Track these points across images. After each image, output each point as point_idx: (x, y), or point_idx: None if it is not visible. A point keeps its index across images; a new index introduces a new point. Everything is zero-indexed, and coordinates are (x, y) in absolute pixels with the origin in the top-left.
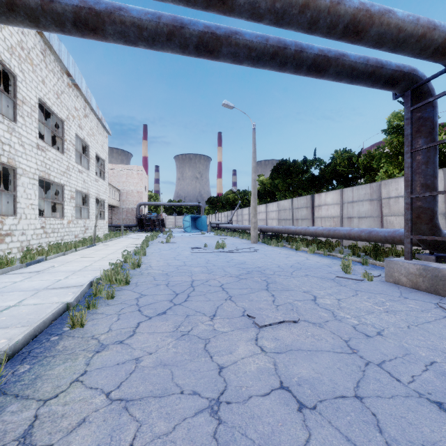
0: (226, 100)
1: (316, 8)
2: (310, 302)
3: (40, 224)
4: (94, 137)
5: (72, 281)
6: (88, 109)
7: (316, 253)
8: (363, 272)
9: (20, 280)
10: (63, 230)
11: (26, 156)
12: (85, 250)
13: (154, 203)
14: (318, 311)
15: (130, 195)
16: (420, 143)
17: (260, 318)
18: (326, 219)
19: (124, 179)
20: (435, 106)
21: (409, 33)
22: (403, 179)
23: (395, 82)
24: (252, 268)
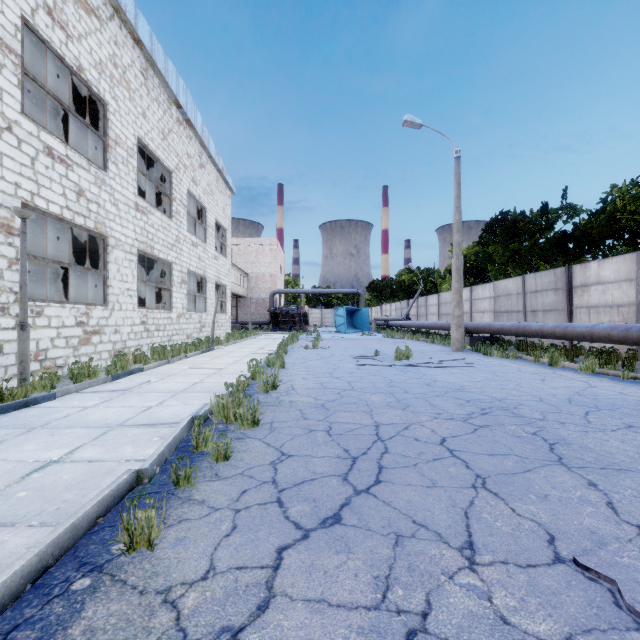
0: (409, 115)
1: None
2: None
3: (140, 318)
4: (213, 197)
5: (166, 413)
6: (205, 156)
7: (600, 373)
8: None
9: (93, 404)
10: (170, 327)
11: (120, 220)
12: (198, 357)
13: (293, 291)
14: None
15: (261, 280)
16: None
17: (639, 590)
18: (600, 309)
19: (253, 258)
20: None
21: None
22: None
23: None
24: (486, 402)
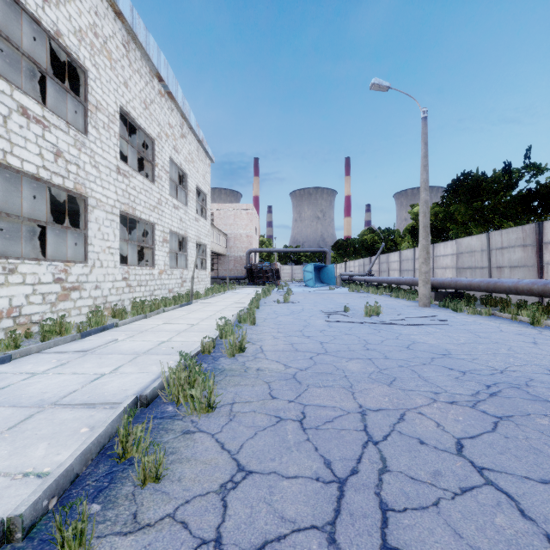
0: (376, 78)
1: None
2: None
3: (122, 275)
4: (193, 164)
5: (114, 385)
6: (186, 127)
7: None
8: None
9: (44, 370)
10: (152, 282)
11: (101, 182)
12: (175, 311)
13: (266, 250)
14: None
15: (238, 240)
16: None
17: None
18: None
19: (231, 221)
20: None
21: None
22: None
23: None
24: (487, 374)
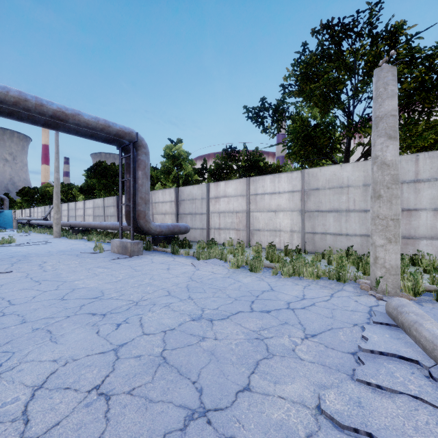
0: None
1: (26, 105)
2: (36, 265)
3: None
4: None
5: None
6: None
7: (101, 241)
8: (108, 249)
9: None
10: None
11: None
12: None
13: None
14: (33, 268)
15: None
16: (127, 176)
17: None
18: None
19: None
20: (134, 159)
21: (94, 126)
22: (161, 191)
23: (110, 142)
24: (20, 254)
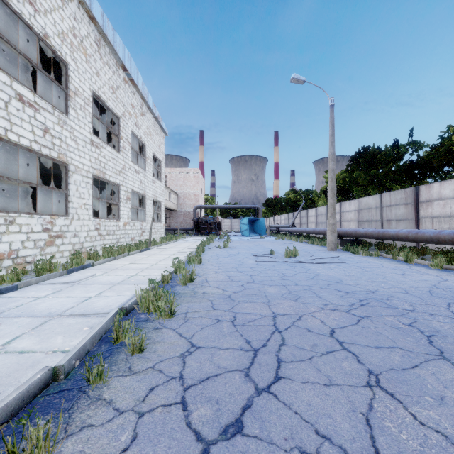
0: (295, 74)
1: None
2: None
3: (94, 226)
4: (151, 137)
5: (100, 303)
6: (145, 107)
7: (447, 268)
8: None
9: (45, 295)
10: (118, 232)
11: (78, 152)
12: (138, 254)
13: (210, 206)
14: None
15: (187, 198)
16: None
17: None
18: (441, 219)
19: (181, 182)
20: None
21: None
22: None
23: None
24: (362, 294)
